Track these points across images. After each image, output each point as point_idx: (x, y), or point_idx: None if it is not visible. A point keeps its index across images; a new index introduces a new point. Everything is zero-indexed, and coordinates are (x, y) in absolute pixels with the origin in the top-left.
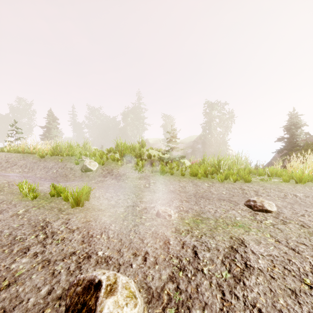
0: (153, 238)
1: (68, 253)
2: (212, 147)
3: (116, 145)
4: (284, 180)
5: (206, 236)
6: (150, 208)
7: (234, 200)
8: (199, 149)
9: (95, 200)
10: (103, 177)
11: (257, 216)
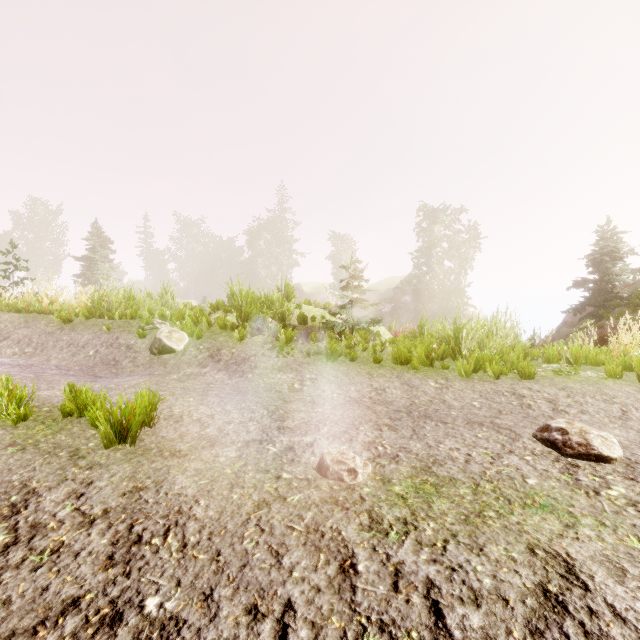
0: (310, 549)
1: (58, 603)
2: (433, 302)
3: (229, 294)
4: (610, 373)
5: (459, 543)
6: (302, 448)
7: (507, 425)
8: (406, 305)
9: (169, 424)
10: (198, 367)
11: (580, 473)
